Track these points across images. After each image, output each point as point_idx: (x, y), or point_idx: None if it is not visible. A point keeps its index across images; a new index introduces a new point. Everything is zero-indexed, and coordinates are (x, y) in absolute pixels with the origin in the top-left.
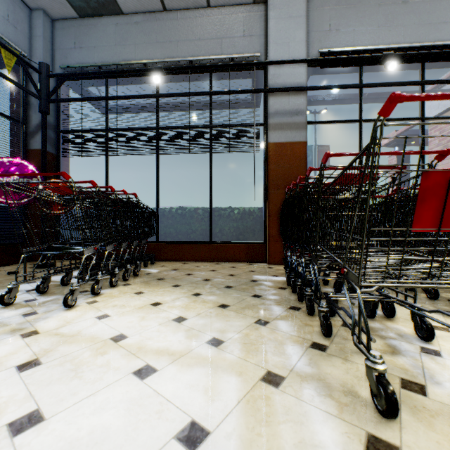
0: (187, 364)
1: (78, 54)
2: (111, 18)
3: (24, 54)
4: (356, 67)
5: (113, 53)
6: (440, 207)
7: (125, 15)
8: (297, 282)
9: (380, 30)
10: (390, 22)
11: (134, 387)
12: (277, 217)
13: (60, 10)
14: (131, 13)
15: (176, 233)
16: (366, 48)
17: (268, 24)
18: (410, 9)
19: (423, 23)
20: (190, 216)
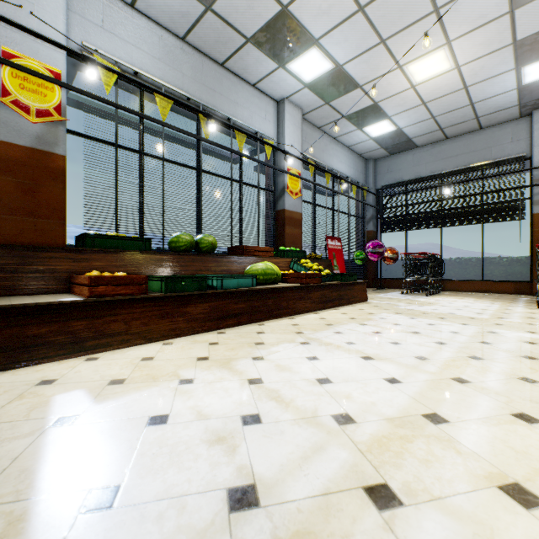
0: (482, 303)
1: (389, 175)
2: (410, 151)
3: (366, 185)
4: None
5: (411, 171)
6: None
7: (419, 147)
8: (536, 294)
9: None
10: None
11: (469, 303)
12: None
13: (381, 156)
14: (423, 146)
15: (454, 274)
16: None
17: (532, 134)
18: None
19: None
20: (465, 263)
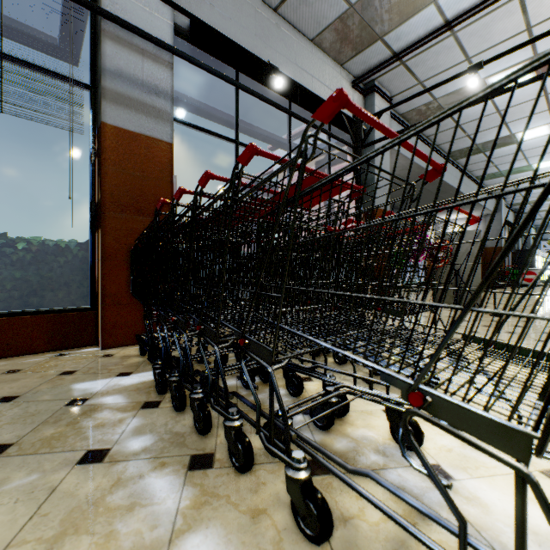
0: None
1: None
2: None
3: None
4: (231, 72)
5: None
6: None
7: None
8: (196, 393)
9: (257, 41)
10: (266, 38)
11: None
12: (121, 261)
13: None
14: None
15: None
16: None
17: None
18: (282, 37)
19: (292, 61)
20: None
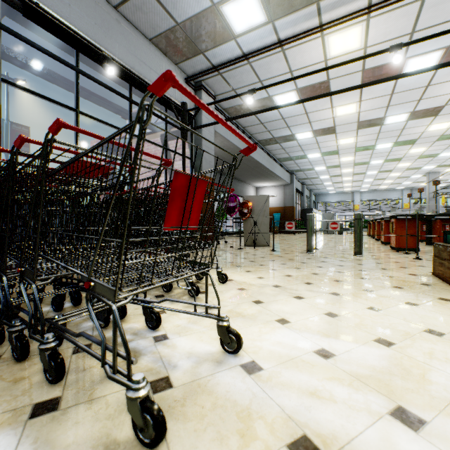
0: None
1: None
2: None
3: None
4: (73, 49)
5: None
6: (183, 207)
7: None
8: None
9: (98, 29)
10: (107, 29)
11: None
12: None
13: None
14: None
15: None
16: (84, 36)
17: None
18: (123, 32)
19: (132, 52)
20: None
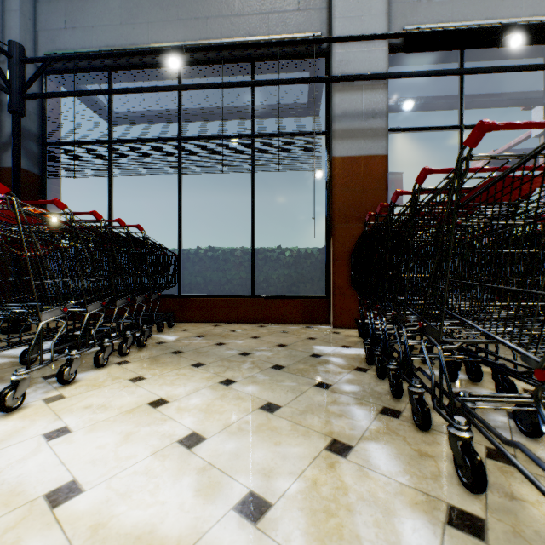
0: None
1: (70, 37)
2: None
3: None
4: (454, 53)
5: (118, 34)
6: None
7: None
8: (390, 365)
9: None
10: None
11: None
12: (345, 261)
13: None
14: None
15: (206, 284)
16: (471, 24)
17: None
18: None
19: None
20: (224, 260)
